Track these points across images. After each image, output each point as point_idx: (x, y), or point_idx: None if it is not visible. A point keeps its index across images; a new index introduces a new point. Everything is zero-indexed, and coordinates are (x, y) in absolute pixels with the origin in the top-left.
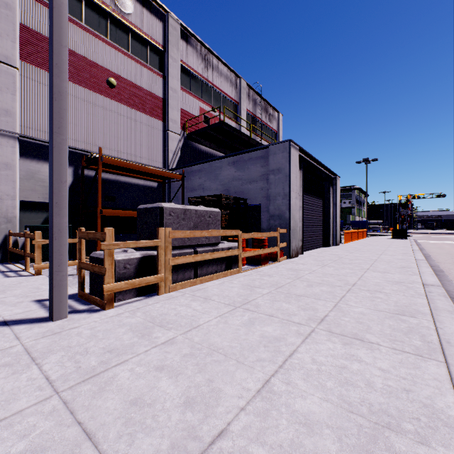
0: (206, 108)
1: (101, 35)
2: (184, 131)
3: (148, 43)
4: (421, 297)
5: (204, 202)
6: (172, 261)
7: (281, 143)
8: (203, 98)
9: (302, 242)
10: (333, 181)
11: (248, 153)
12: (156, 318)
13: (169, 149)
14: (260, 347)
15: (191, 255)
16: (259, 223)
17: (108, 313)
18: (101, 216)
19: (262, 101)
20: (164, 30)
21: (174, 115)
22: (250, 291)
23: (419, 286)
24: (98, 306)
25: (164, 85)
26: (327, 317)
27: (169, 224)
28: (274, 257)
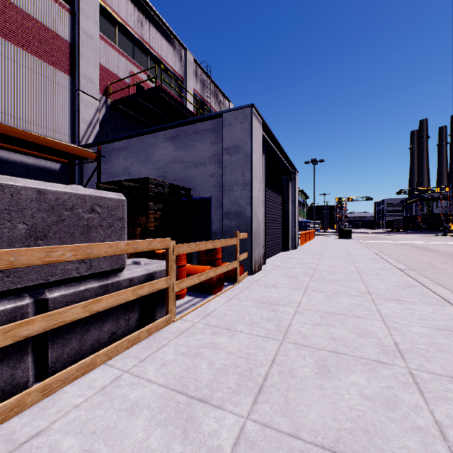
0: (141, 74)
1: None
2: (107, 98)
3: None
4: None
5: (122, 190)
6: None
7: (240, 109)
8: (137, 61)
9: (264, 249)
10: (291, 175)
11: (193, 124)
12: None
13: (81, 117)
14: None
15: None
16: (208, 224)
17: None
18: None
19: (212, 84)
20: None
21: (90, 71)
22: (180, 443)
23: None
24: None
25: (73, 25)
26: None
27: None
28: (232, 275)
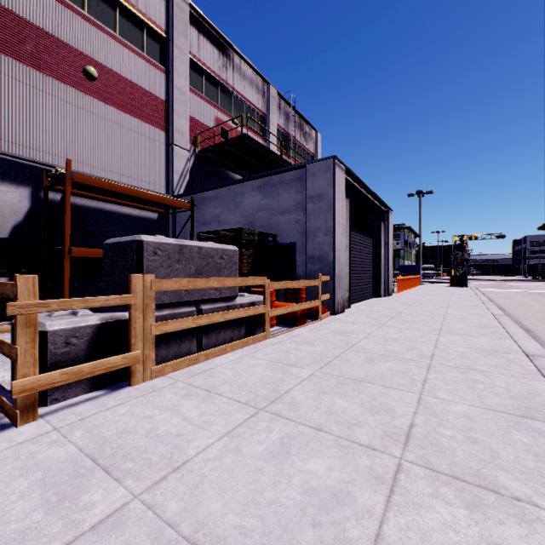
0: (225, 118)
1: (74, 6)
2: (195, 147)
3: (145, 25)
4: (538, 379)
5: (219, 239)
6: (157, 328)
7: (323, 161)
8: (221, 105)
9: (349, 293)
10: (384, 215)
11: (279, 174)
12: (107, 445)
13: (175, 169)
14: (305, 530)
15: (191, 317)
16: (293, 268)
17: (20, 433)
18: (74, 258)
19: (297, 115)
20: (168, 10)
21: (182, 124)
22: (281, 374)
23: (522, 357)
24: (7, 416)
25: (168, 84)
26: (414, 429)
27: (153, 268)
28: (314, 313)
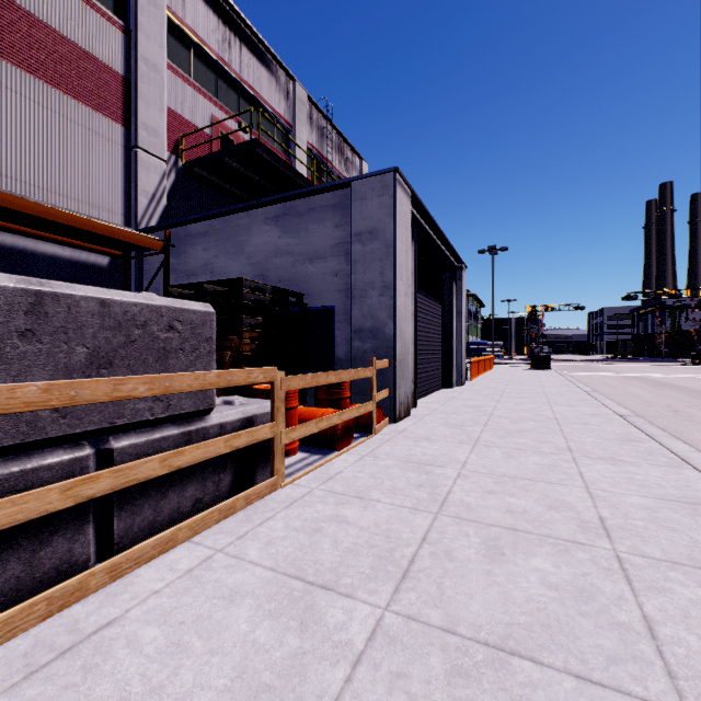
0: (228, 121)
1: None
2: (178, 157)
3: None
4: None
5: (203, 297)
6: None
7: (378, 176)
8: (222, 100)
9: (414, 385)
10: (456, 272)
11: (307, 198)
12: None
13: (140, 187)
14: None
15: (55, 485)
16: (330, 347)
17: None
18: None
19: (335, 133)
20: None
21: (153, 117)
22: (297, 636)
23: None
24: None
25: (129, 49)
26: None
27: None
28: (365, 423)
